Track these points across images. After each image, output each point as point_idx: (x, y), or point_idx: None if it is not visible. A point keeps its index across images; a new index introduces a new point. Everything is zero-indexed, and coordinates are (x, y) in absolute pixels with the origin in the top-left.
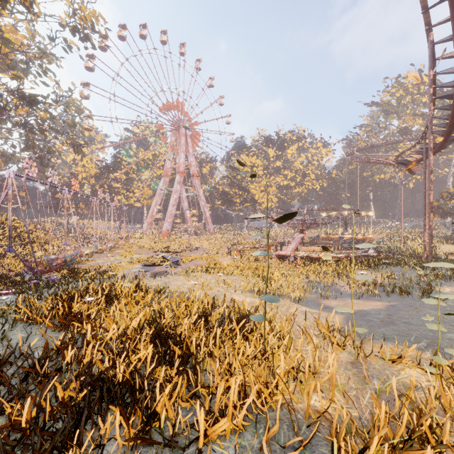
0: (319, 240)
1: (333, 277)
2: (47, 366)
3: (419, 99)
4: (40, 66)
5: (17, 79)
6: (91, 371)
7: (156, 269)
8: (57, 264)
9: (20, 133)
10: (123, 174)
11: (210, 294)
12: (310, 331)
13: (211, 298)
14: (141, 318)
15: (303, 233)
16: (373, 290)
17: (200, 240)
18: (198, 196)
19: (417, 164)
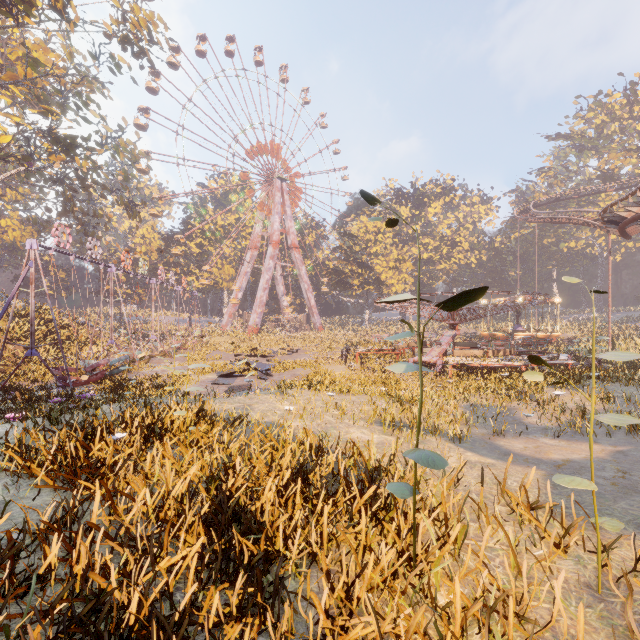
0: (477, 339)
1: (509, 398)
2: (1, 581)
3: (632, 127)
4: (79, 95)
5: (47, 114)
6: (91, 585)
7: (237, 381)
8: (98, 373)
9: (56, 192)
10: (194, 246)
11: (314, 427)
12: (490, 505)
13: (316, 434)
14: (193, 477)
15: (455, 328)
16: (579, 422)
17: (301, 339)
18: (299, 276)
19: (636, 223)
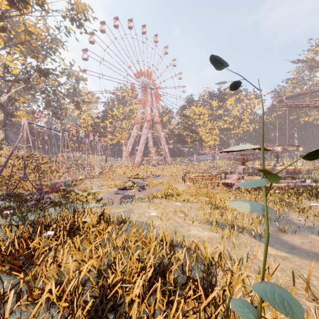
0: (254, 170)
1: (282, 206)
2: None
3: None
4: (50, 48)
5: (35, 58)
6: None
7: (127, 192)
8: (57, 187)
9: (42, 97)
10: (108, 123)
11: (168, 226)
12: (299, 300)
13: (170, 231)
14: (86, 272)
15: (244, 164)
16: None
17: (161, 169)
18: (160, 137)
19: None
